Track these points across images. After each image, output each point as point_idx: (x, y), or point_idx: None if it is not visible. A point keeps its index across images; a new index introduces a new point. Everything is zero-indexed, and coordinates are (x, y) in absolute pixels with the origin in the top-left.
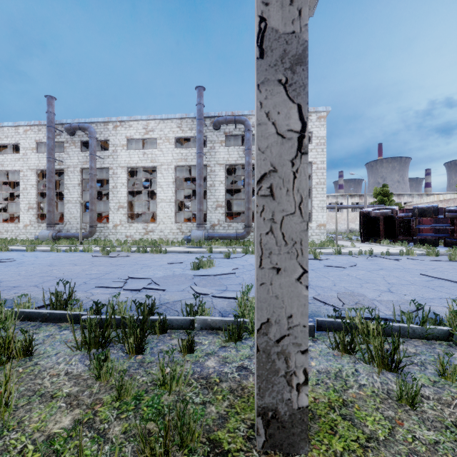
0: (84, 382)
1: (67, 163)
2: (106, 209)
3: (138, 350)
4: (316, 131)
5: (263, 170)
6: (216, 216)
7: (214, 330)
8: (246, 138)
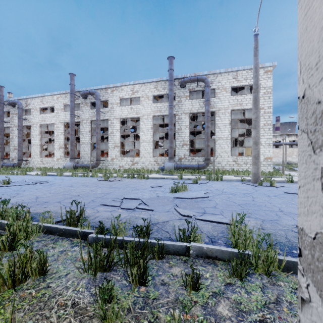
0: (89, 321)
1: (82, 118)
2: (106, 148)
3: (141, 281)
4: (264, 82)
5: None
6: (182, 151)
7: (210, 259)
8: (206, 92)
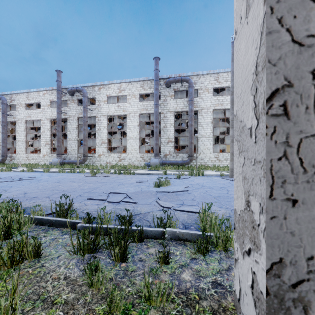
0: (79, 288)
1: (69, 114)
2: (93, 144)
3: (122, 259)
4: None
5: (275, 85)
6: (168, 148)
7: (182, 241)
8: (190, 92)
